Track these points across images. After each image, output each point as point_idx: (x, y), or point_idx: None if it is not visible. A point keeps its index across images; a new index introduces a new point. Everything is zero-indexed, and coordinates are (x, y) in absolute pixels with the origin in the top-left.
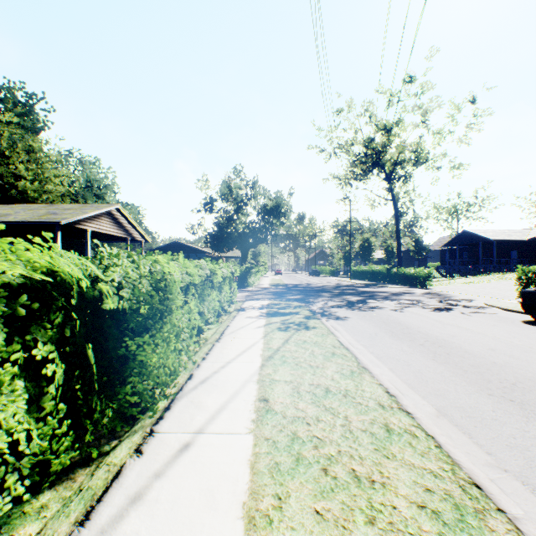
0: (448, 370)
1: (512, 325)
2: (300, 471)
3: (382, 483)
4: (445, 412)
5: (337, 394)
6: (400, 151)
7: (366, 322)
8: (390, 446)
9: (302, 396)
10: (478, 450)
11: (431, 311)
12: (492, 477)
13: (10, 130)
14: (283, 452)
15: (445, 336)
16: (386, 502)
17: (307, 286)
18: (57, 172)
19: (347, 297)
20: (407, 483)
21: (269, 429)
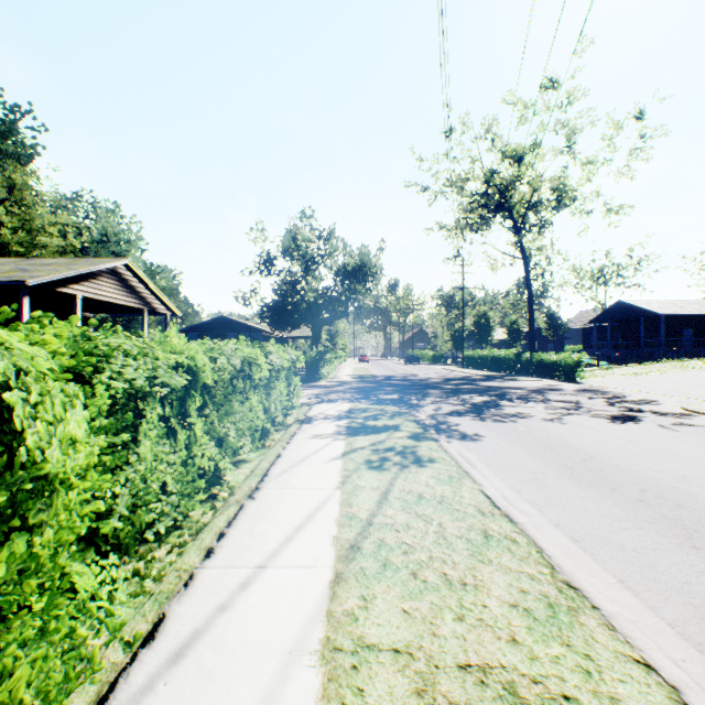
0: None
1: None
2: None
3: None
4: None
5: None
6: (536, 187)
7: (515, 446)
8: None
9: None
10: None
11: (610, 423)
12: None
13: None
14: None
15: (671, 478)
16: None
17: (405, 379)
18: (53, 217)
19: (468, 397)
20: None
21: None
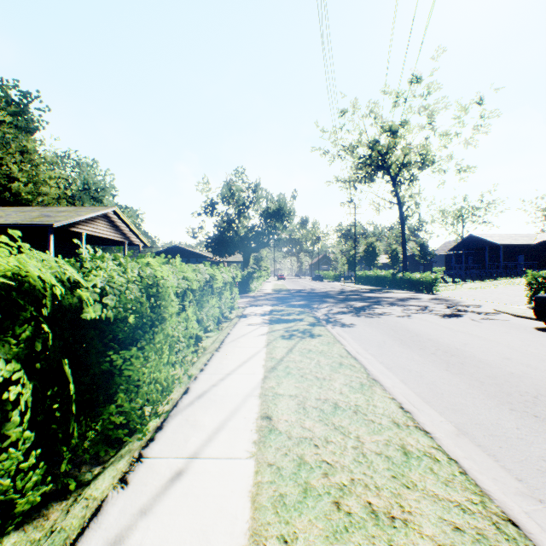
0: (464, 382)
1: (525, 332)
2: (308, 505)
3: (403, 520)
4: (466, 430)
5: (346, 410)
6: (406, 153)
7: (373, 330)
8: (409, 473)
9: (309, 413)
10: (507, 476)
11: (440, 318)
12: (526, 510)
13: (3, 129)
14: (289, 481)
15: (456, 344)
16: (410, 545)
17: (311, 292)
18: (52, 173)
19: (353, 303)
20: (432, 520)
21: (272, 452)
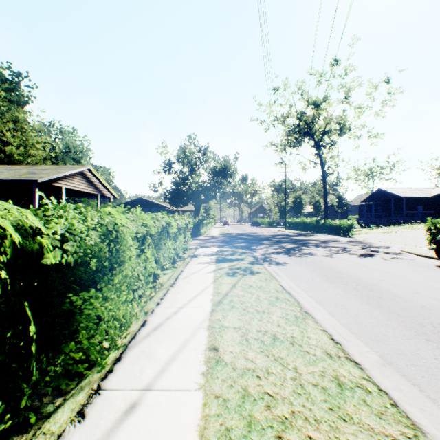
0: (383, 314)
1: (429, 269)
2: (253, 439)
3: None
4: (390, 360)
5: (284, 341)
6: (327, 122)
7: (303, 267)
8: (345, 405)
9: (251, 344)
10: (433, 407)
11: (357, 257)
12: None
13: None
14: (234, 414)
15: (373, 280)
16: None
17: (250, 235)
18: (39, 139)
19: (285, 245)
20: None
21: (219, 384)
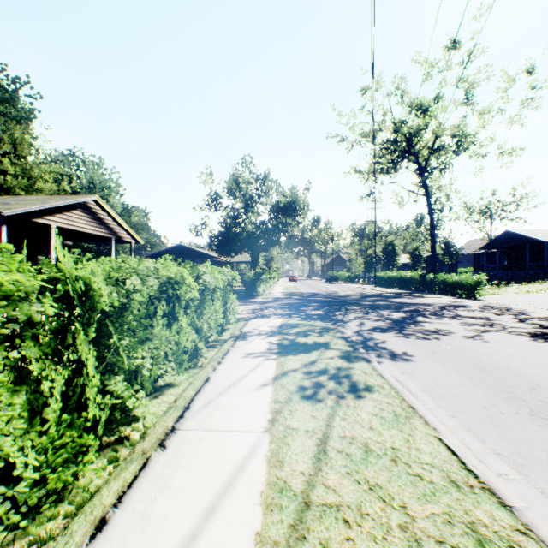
0: None
1: None
2: None
3: None
4: None
5: None
6: (439, 134)
7: (450, 368)
8: None
9: None
10: None
11: (533, 341)
12: None
13: None
14: None
15: None
16: None
17: (328, 296)
18: (47, 167)
19: (386, 313)
20: None
21: None
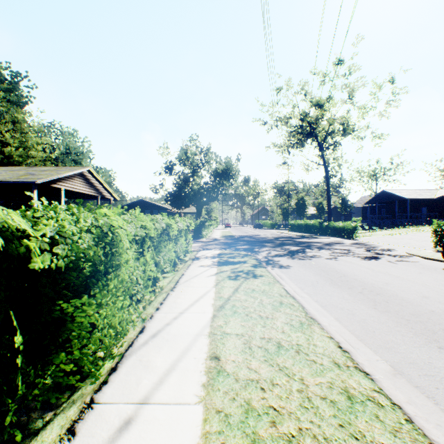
0: (392, 320)
1: (436, 272)
2: None
3: None
4: (402, 370)
5: (289, 349)
6: (331, 123)
7: (307, 270)
8: (356, 421)
9: (254, 353)
10: None
11: (362, 260)
12: None
13: None
14: (237, 432)
15: (380, 283)
16: None
17: (252, 237)
18: (39, 140)
19: (288, 247)
20: None
21: (220, 397)
